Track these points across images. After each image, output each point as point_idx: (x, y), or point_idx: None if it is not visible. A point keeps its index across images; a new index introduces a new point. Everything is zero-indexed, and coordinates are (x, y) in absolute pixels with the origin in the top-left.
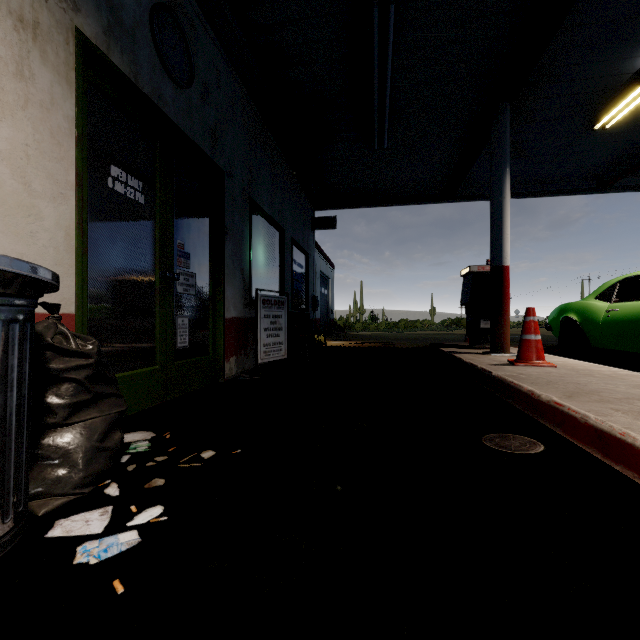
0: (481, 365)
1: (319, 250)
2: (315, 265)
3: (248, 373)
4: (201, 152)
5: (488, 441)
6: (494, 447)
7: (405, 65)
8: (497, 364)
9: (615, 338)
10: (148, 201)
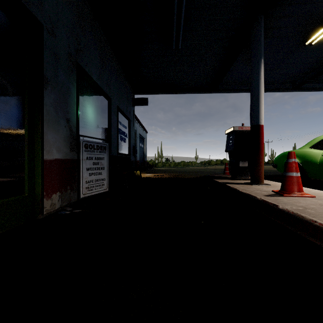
0: (259, 196)
1: (138, 121)
2: (136, 130)
3: (71, 206)
4: None
5: None
6: None
7: None
8: (269, 195)
9: None
10: None
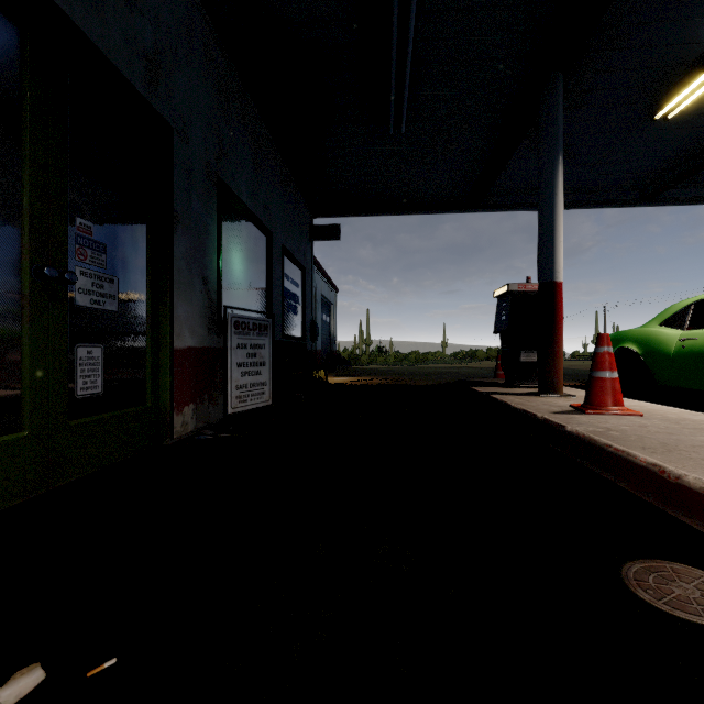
0: (541, 414)
1: (320, 270)
2: (315, 287)
3: (213, 428)
4: (125, 83)
5: (639, 586)
6: (663, 608)
7: (434, 5)
8: (561, 412)
9: (693, 374)
10: (2, 136)
